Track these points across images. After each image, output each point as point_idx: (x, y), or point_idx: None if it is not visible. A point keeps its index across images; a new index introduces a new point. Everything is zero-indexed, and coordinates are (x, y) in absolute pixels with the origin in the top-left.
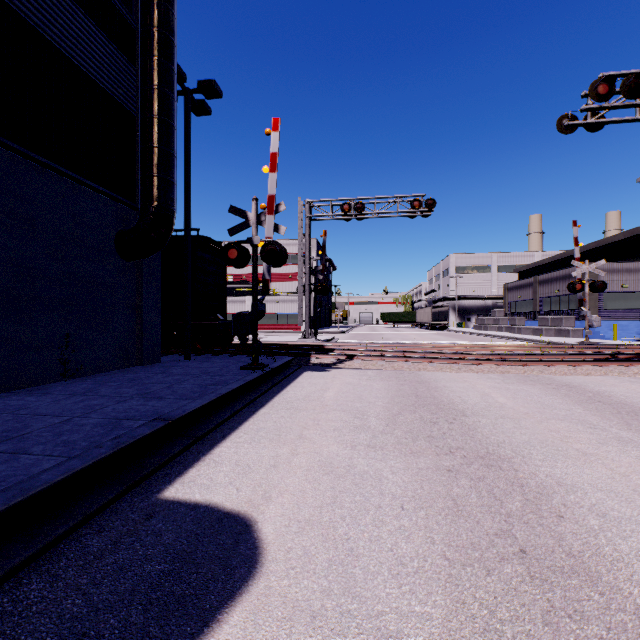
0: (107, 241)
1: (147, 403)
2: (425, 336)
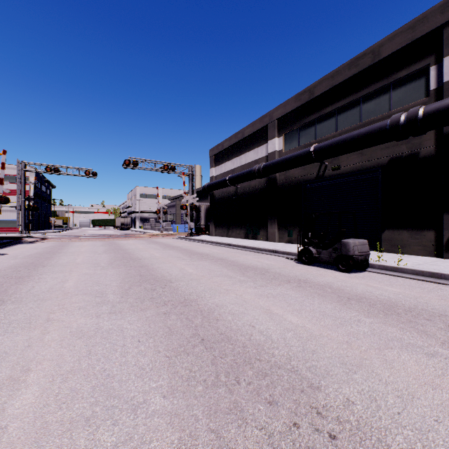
0: None
1: None
2: (108, 233)
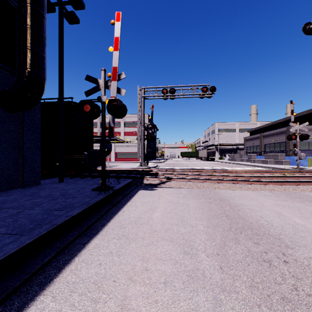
0: None
1: None
2: (205, 164)
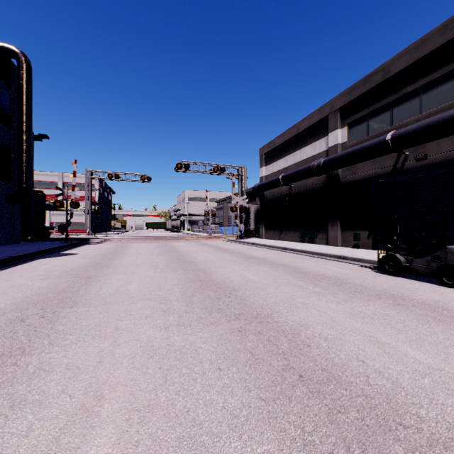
0: (3, 198)
1: (40, 247)
2: (160, 235)
